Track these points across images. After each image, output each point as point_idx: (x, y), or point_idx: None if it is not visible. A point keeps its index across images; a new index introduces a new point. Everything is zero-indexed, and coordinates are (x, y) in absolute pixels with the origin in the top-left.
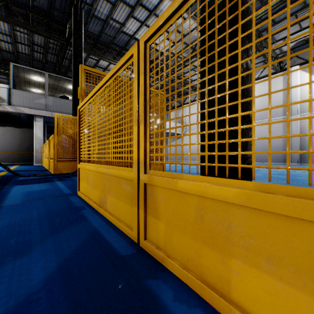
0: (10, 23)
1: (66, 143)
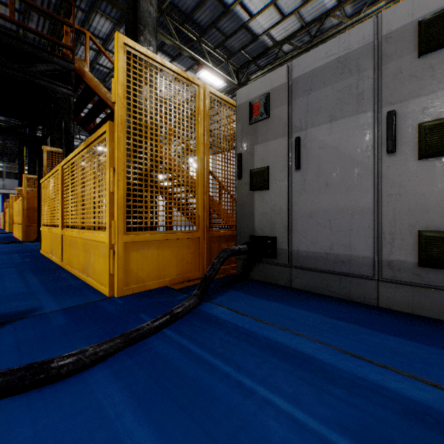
0: None
1: None
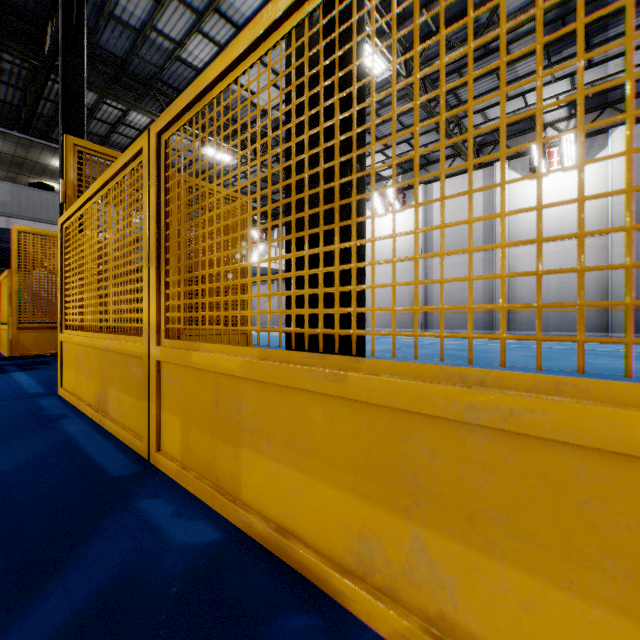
0: None
1: (44, 290)
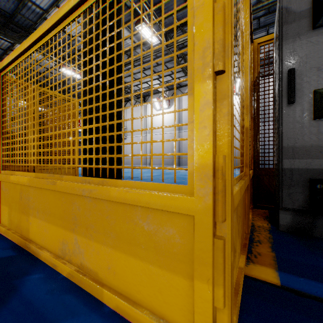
0: None
1: None
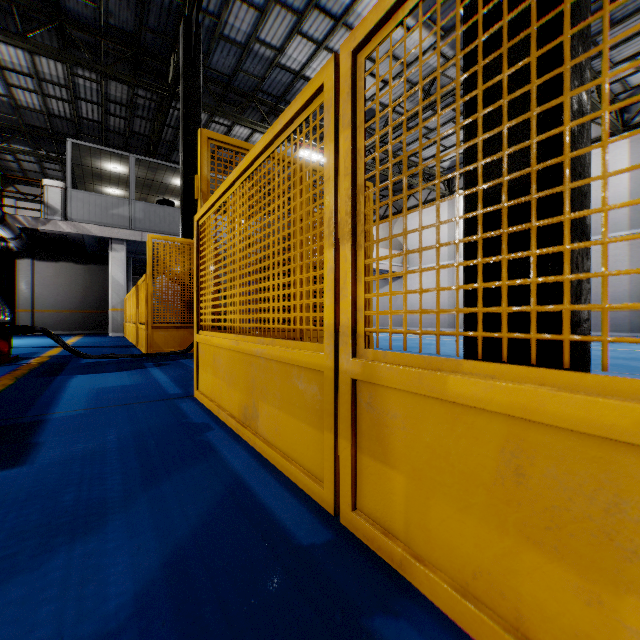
0: (66, 61)
1: (171, 292)
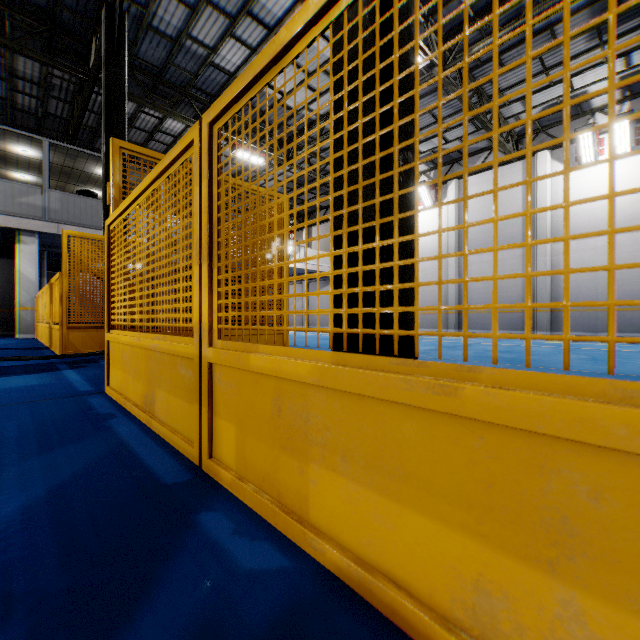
0: None
1: (89, 291)
